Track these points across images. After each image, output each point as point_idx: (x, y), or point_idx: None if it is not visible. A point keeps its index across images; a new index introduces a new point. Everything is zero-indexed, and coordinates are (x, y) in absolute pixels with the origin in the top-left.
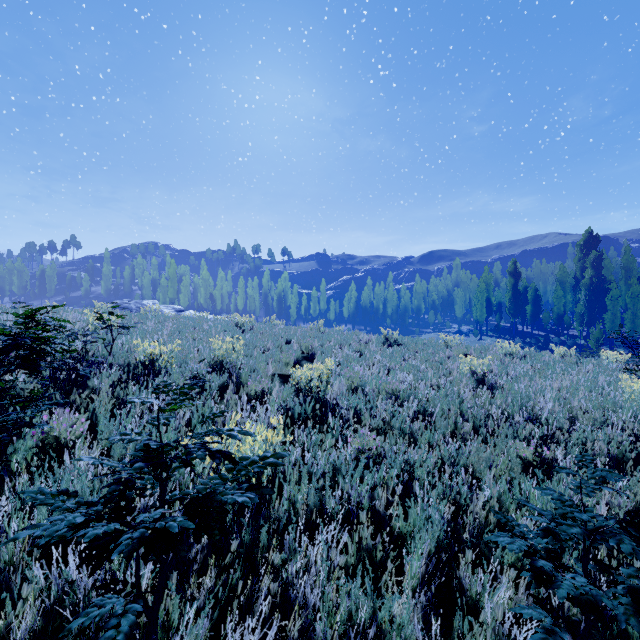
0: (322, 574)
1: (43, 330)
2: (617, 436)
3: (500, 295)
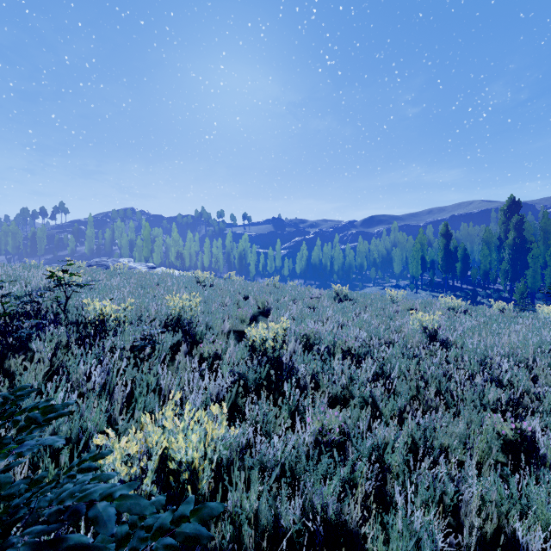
0: None
1: None
2: None
3: (433, 254)
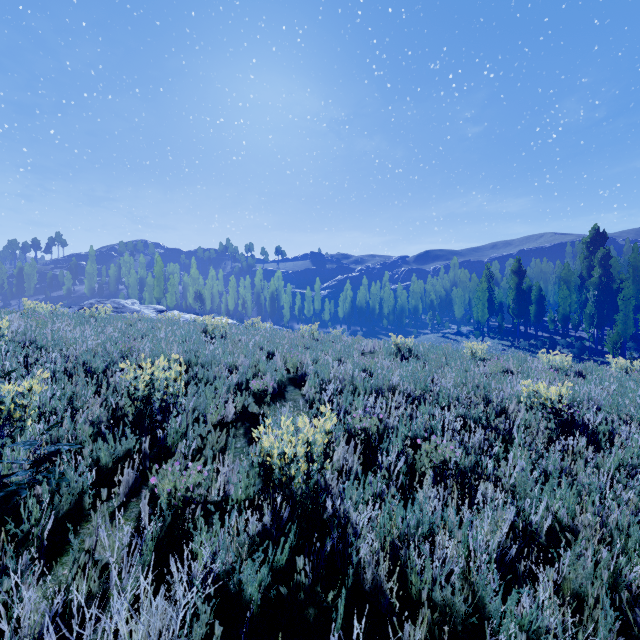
0: None
1: None
2: None
3: (501, 295)
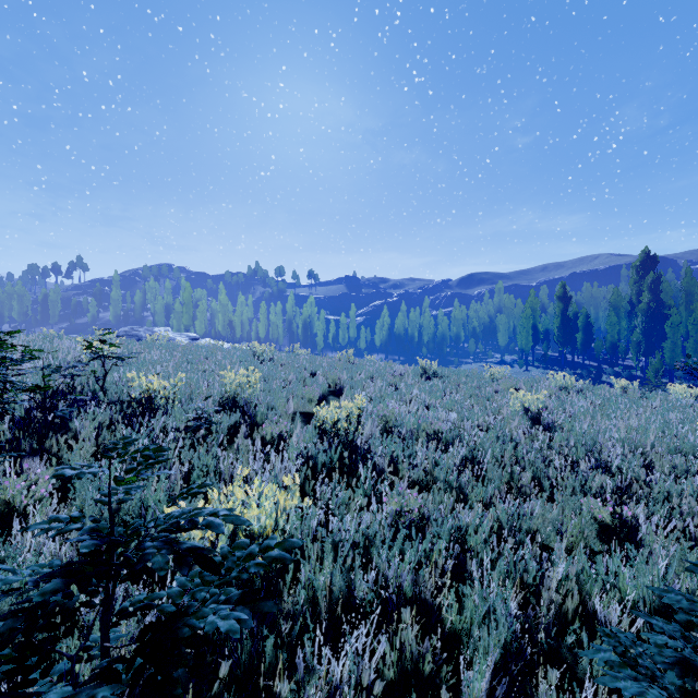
0: None
1: None
2: None
3: (547, 322)
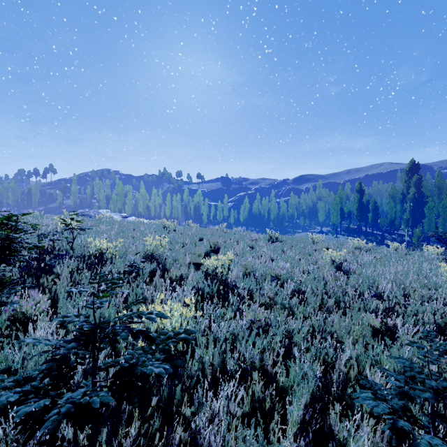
0: (223, 423)
1: (15, 232)
2: (440, 309)
3: (350, 206)
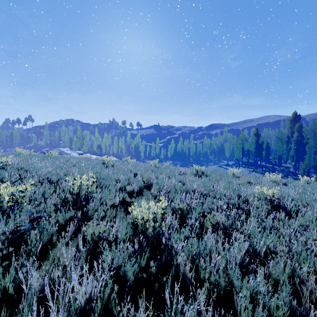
0: None
1: None
2: None
3: (248, 146)
